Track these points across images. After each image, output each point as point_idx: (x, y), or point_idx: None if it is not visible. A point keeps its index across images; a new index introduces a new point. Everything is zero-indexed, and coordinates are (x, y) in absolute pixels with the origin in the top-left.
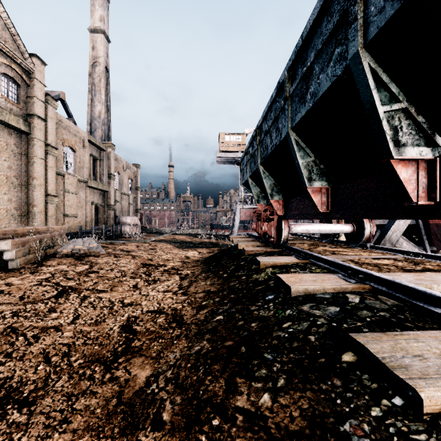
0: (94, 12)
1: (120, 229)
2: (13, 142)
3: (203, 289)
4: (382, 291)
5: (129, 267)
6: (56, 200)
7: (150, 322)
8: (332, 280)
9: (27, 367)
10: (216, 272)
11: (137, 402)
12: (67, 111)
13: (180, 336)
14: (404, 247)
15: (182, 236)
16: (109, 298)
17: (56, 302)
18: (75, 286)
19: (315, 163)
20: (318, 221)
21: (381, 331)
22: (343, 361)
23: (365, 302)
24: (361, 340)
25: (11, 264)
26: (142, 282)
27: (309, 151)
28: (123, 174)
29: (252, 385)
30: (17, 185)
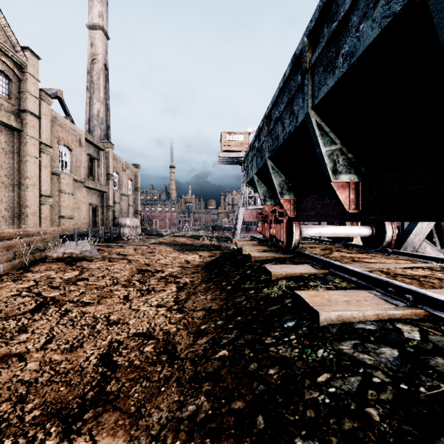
0: (93, 8)
1: (119, 231)
2: (4, 140)
3: (203, 306)
4: (442, 318)
5: (123, 273)
6: (50, 200)
7: (135, 351)
8: (370, 302)
9: None
10: (218, 283)
11: None
12: (64, 109)
13: (170, 380)
14: (428, 251)
15: (183, 238)
16: (93, 313)
17: (30, 318)
18: (58, 298)
19: (342, 152)
20: (325, 223)
21: None
22: None
23: (430, 339)
24: None
25: None
26: (134, 291)
27: (334, 136)
28: (122, 174)
29: None
30: (8, 185)
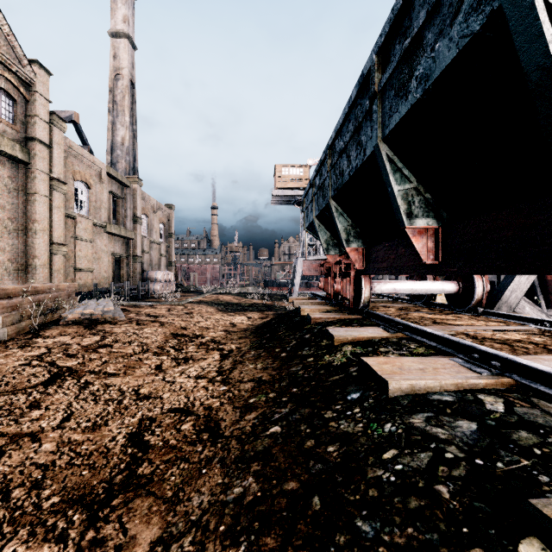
0: (116, 11)
1: (149, 287)
2: (7, 175)
3: (252, 376)
4: (533, 388)
5: (154, 338)
6: (64, 249)
7: (171, 430)
8: (450, 369)
9: None
10: (270, 349)
11: None
12: (81, 136)
13: (213, 460)
14: (527, 312)
15: (227, 296)
16: (119, 386)
17: (43, 391)
18: (76, 368)
19: (418, 191)
20: (403, 277)
21: None
22: None
23: (516, 411)
24: None
25: None
26: (169, 360)
27: (408, 173)
28: (153, 217)
29: None
30: (12, 230)
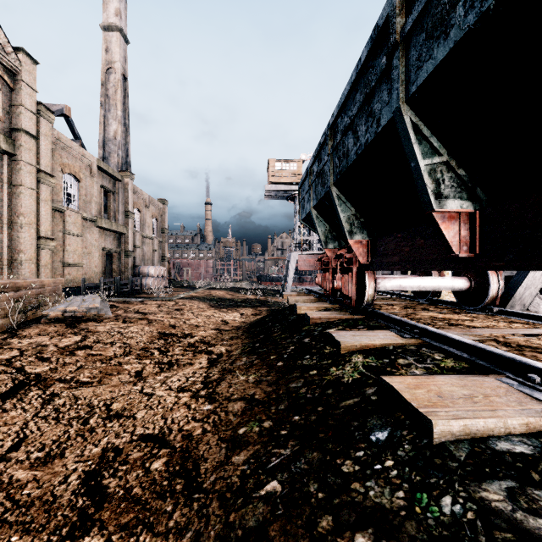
0: (108, 4)
1: (140, 282)
2: None
3: (242, 393)
4: None
5: (139, 338)
6: (51, 244)
7: (138, 469)
8: (507, 398)
9: None
10: (264, 356)
11: None
12: (72, 130)
13: (184, 535)
14: None
15: (220, 292)
16: (89, 399)
17: None
18: (45, 375)
19: (449, 167)
20: (399, 272)
21: None
22: None
23: None
24: None
25: None
26: (151, 365)
27: (437, 143)
28: (145, 212)
29: None
30: None
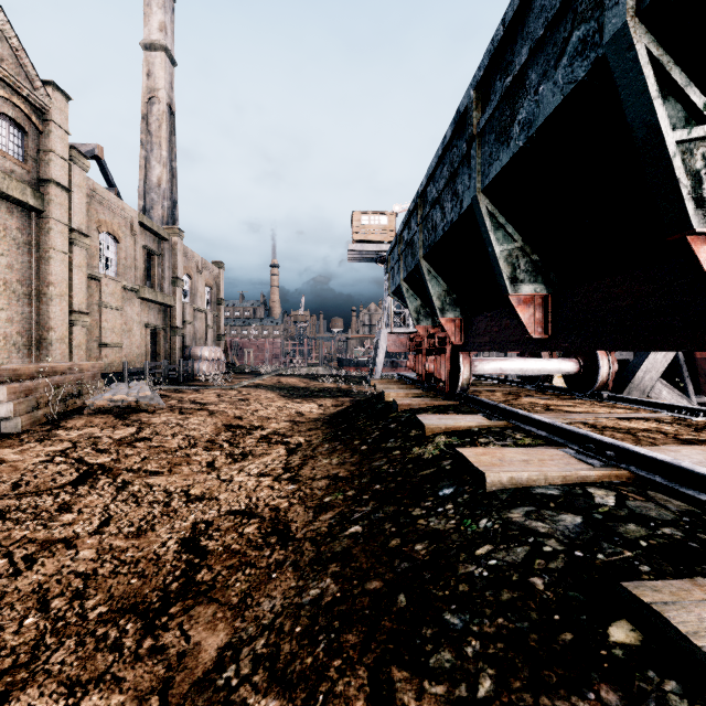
0: (151, 17)
1: (192, 366)
2: (15, 226)
3: (326, 473)
4: (652, 481)
5: (202, 430)
6: (86, 319)
7: (232, 534)
8: (558, 461)
9: (4, 620)
10: (347, 441)
11: (197, 705)
12: (106, 176)
13: (284, 564)
14: (664, 397)
15: (292, 379)
16: (164, 486)
17: (73, 492)
18: (109, 465)
19: (524, 252)
20: (514, 354)
21: (676, 570)
22: (613, 642)
23: (627, 504)
24: (651, 601)
25: (6, 426)
26: (223, 456)
27: (512, 230)
28: (197, 278)
29: (425, 689)
30: (22, 296)
